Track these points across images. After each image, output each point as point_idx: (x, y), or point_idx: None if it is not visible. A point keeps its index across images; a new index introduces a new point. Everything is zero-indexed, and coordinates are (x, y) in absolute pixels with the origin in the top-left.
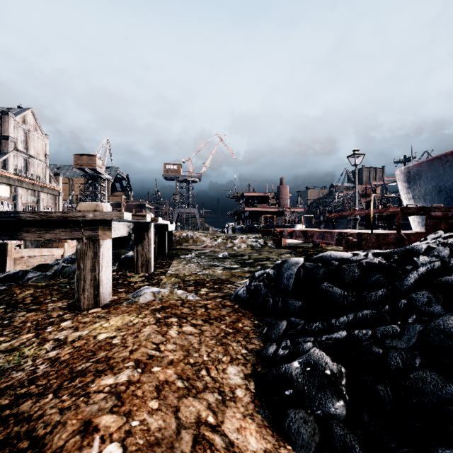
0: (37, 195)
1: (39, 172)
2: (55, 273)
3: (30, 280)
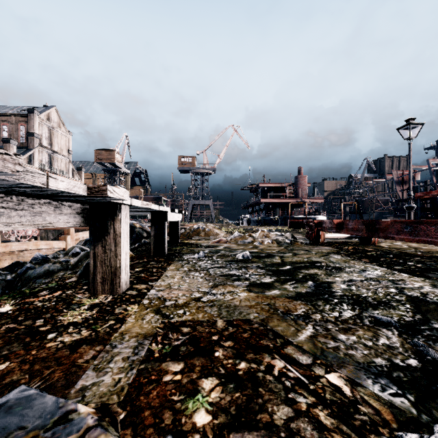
0: None
1: (63, 167)
2: (14, 278)
3: None
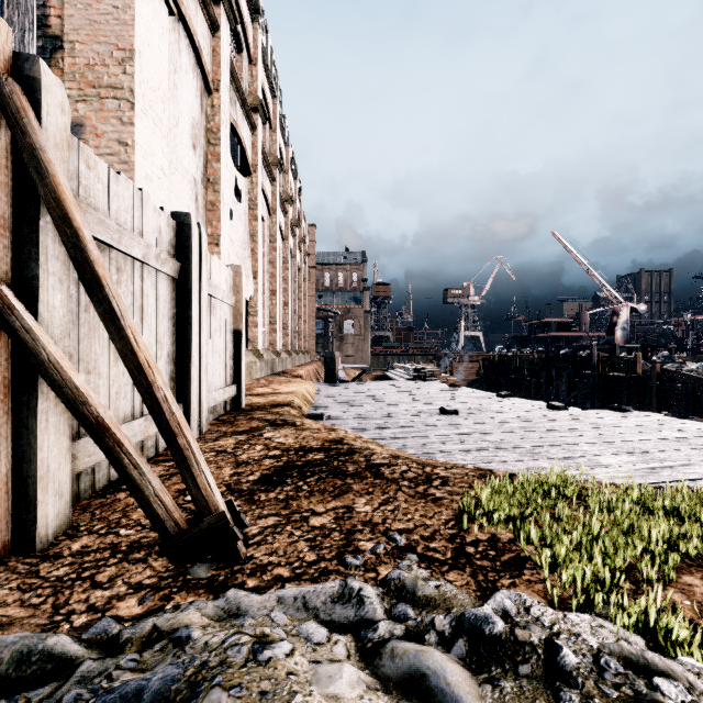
0: None
1: None
2: None
3: None
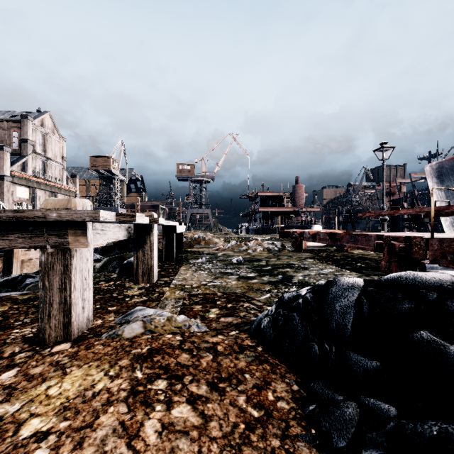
0: (55, 196)
1: (57, 174)
2: None
3: (28, 286)
